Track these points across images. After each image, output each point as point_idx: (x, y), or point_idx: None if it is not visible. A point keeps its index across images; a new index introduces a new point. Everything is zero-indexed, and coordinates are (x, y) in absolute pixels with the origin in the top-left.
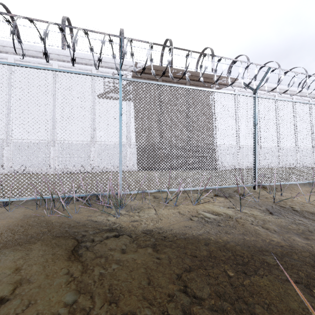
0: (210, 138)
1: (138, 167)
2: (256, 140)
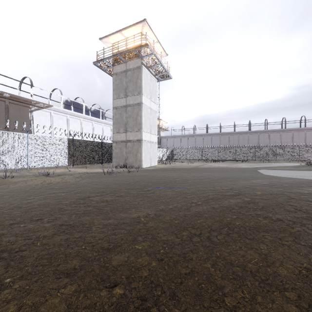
0: None
1: None
2: (28, 150)
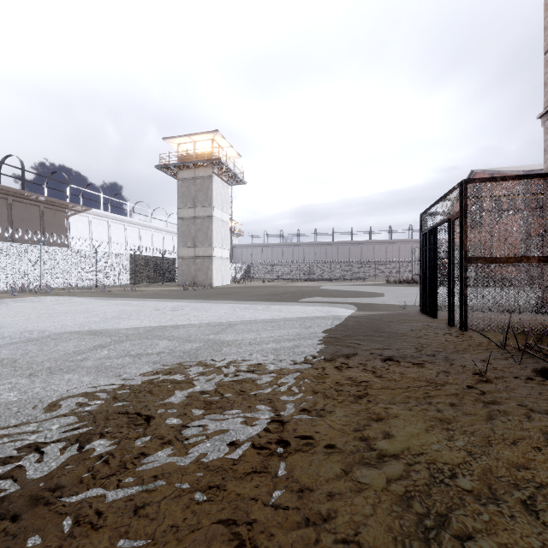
0: None
1: None
2: (97, 268)
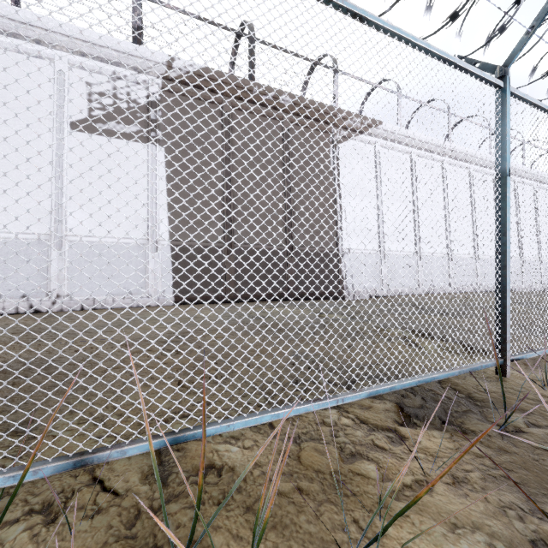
0: (331, 236)
1: (174, 297)
2: (506, 221)
